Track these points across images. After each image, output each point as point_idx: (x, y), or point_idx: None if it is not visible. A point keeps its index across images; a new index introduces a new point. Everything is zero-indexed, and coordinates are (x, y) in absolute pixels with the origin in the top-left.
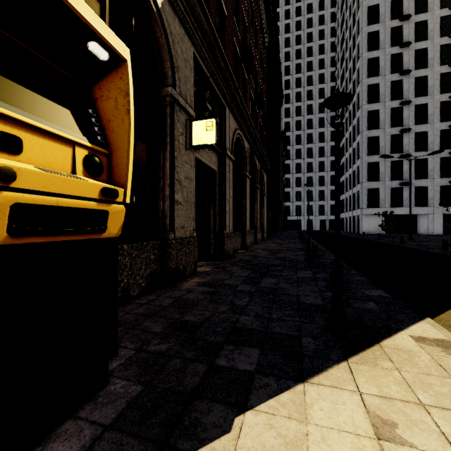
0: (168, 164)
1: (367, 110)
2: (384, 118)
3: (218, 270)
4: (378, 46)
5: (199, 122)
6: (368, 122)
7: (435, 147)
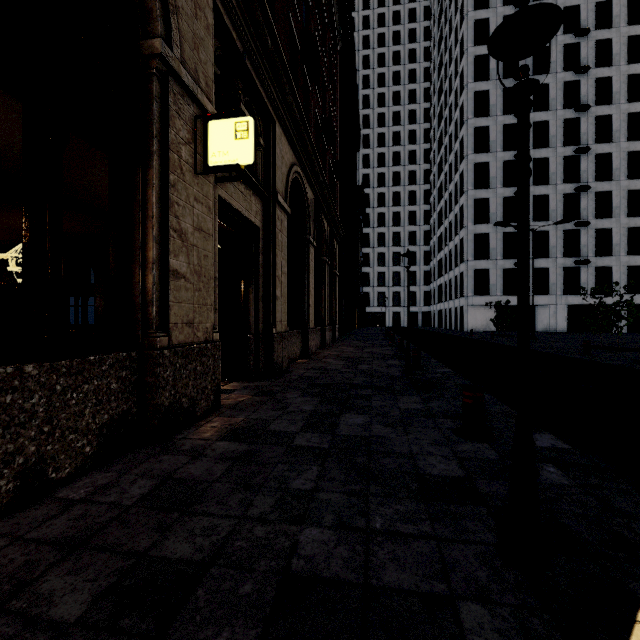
0: (155, 196)
1: (474, 162)
2: (495, 173)
3: (261, 399)
4: (488, 76)
5: (221, 122)
6: (475, 178)
7: (558, 216)
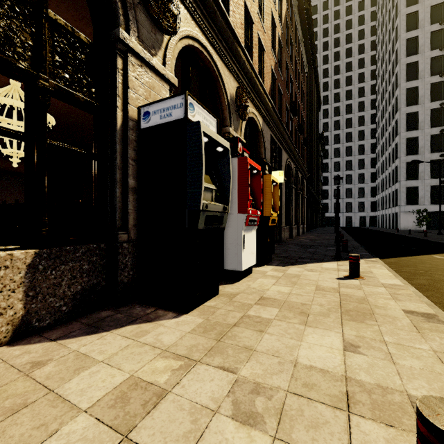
0: None
1: (405, 112)
2: (423, 119)
3: (282, 246)
4: (417, 51)
5: (275, 172)
6: (407, 123)
7: None
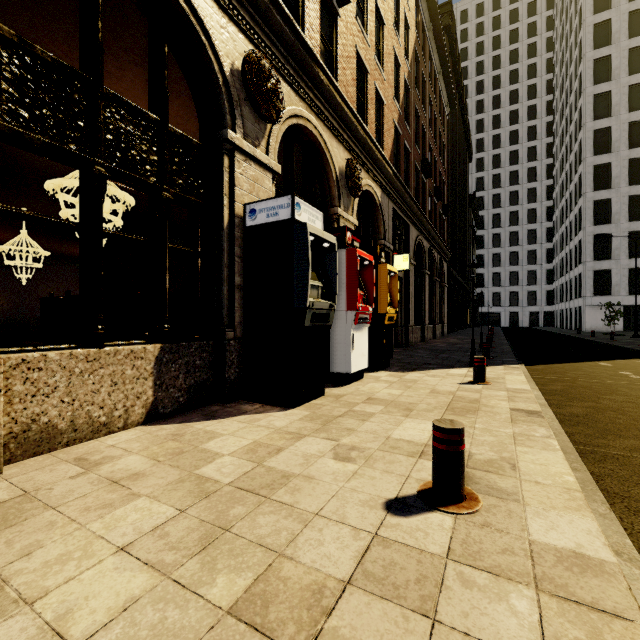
0: None
1: (592, 164)
2: (618, 173)
3: (407, 351)
4: (610, 76)
5: (398, 256)
6: (595, 180)
7: None
